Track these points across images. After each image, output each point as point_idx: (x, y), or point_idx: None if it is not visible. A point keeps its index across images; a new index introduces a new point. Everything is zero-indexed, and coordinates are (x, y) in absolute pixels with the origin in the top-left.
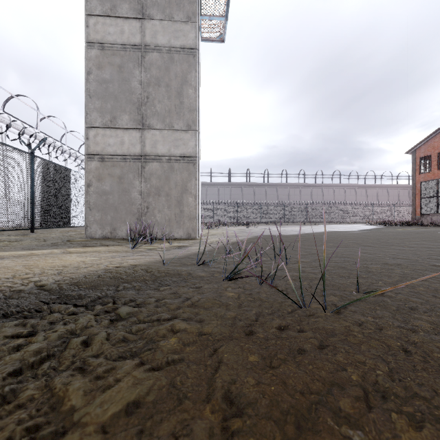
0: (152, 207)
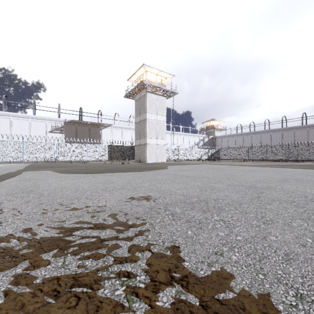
0: (141, 155)
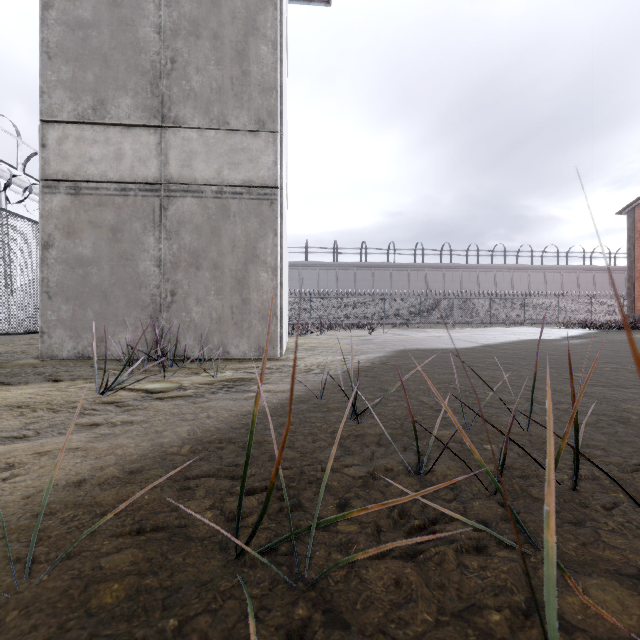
0: (182, 292)
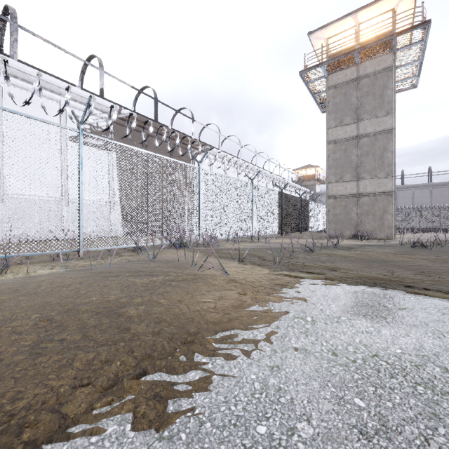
0: (363, 221)
